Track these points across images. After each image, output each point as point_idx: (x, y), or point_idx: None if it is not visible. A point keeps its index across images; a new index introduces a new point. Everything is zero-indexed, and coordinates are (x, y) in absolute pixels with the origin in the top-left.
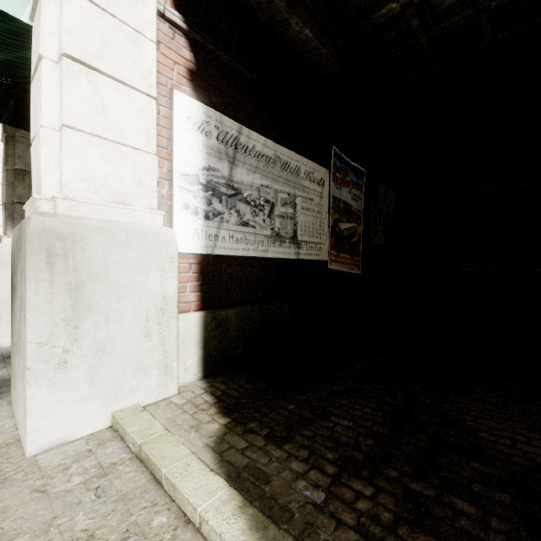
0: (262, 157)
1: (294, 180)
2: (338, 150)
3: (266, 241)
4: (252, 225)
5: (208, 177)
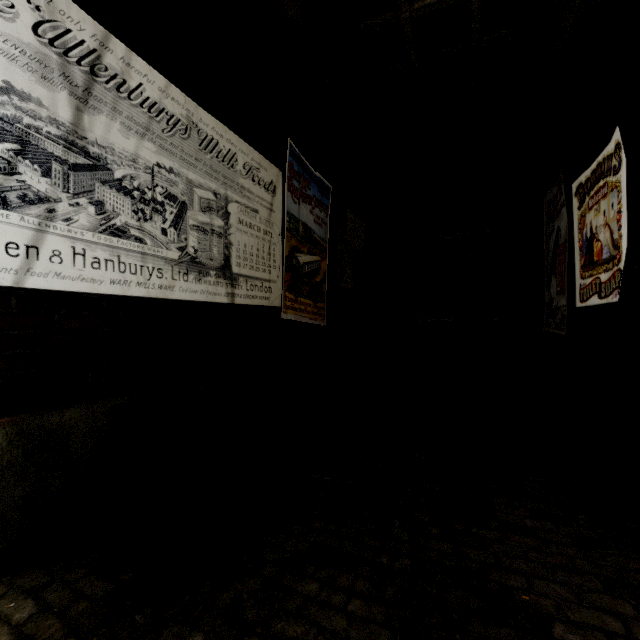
0: (160, 113)
1: (226, 173)
2: (296, 148)
3: (169, 269)
4: (135, 236)
5: (3, 107)
